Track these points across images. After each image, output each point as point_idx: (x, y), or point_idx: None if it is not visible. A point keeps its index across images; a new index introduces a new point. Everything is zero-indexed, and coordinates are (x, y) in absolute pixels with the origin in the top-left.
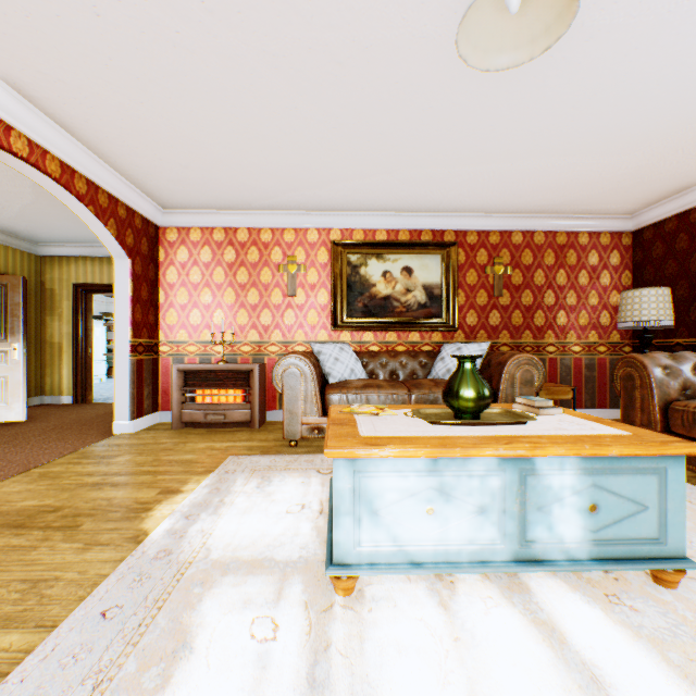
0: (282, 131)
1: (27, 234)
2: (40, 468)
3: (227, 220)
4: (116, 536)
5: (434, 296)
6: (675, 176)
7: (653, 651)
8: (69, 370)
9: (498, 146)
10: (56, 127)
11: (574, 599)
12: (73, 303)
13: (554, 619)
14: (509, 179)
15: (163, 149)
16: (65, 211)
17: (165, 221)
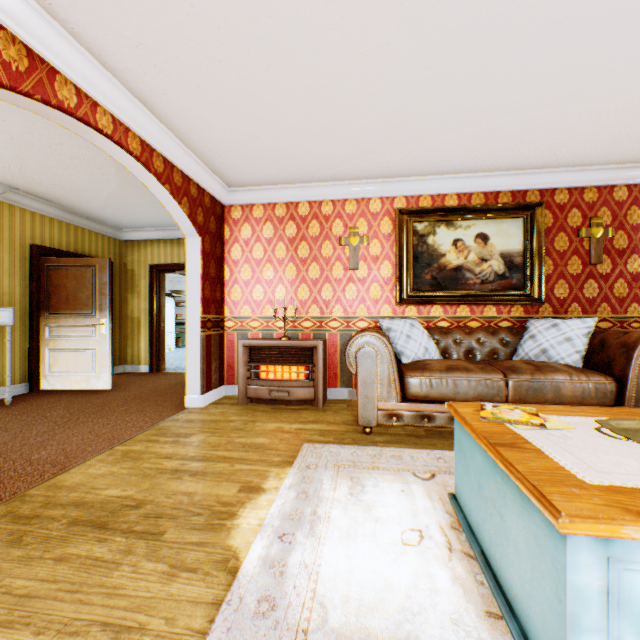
0: (364, 79)
1: (113, 221)
2: (123, 445)
3: (289, 194)
4: (203, 557)
5: (514, 265)
6: None
7: None
8: (145, 342)
9: (639, 67)
10: (136, 103)
11: None
12: (149, 282)
13: None
14: (633, 117)
15: (235, 118)
16: (143, 196)
17: (230, 199)
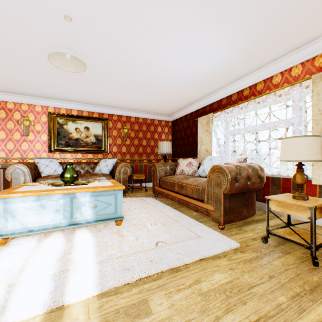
0: (6, 63)
1: None
2: None
3: None
4: None
5: (99, 139)
6: (175, 106)
7: (96, 239)
8: None
9: (110, 87)
10: None
11: (87, 233)
12: None
13: (75, 238)
14: (122, 98)
15: None
16: None
17: None
